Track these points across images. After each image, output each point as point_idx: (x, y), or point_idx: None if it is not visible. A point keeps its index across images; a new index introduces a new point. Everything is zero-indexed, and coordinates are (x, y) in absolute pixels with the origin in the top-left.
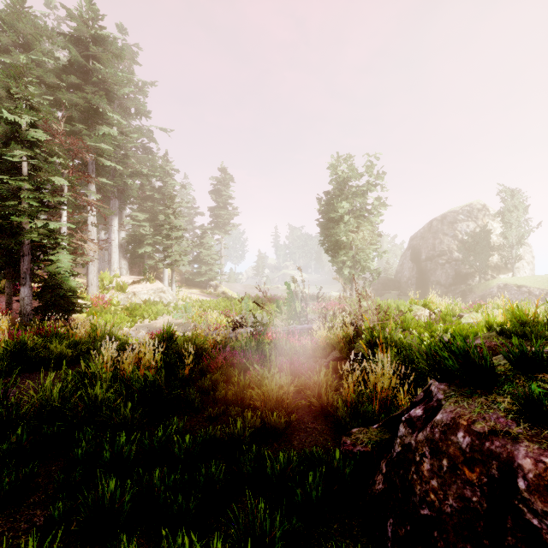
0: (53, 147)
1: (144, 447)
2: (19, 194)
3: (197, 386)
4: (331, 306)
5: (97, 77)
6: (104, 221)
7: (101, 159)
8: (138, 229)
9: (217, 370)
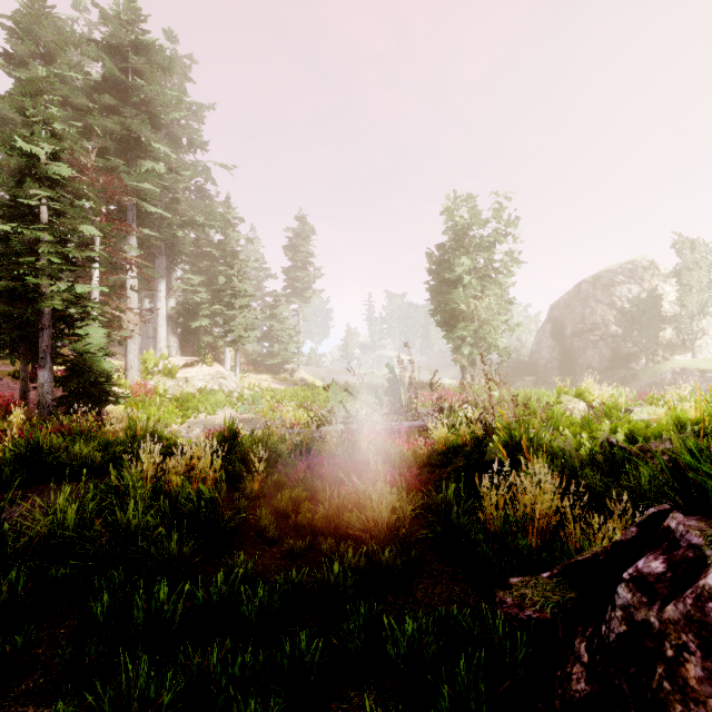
0: (81, 186)
1: (196, 602)
2: (37, 249)
3: (271, 505)
4: (446, 396)
5: (138, 97)
6: (149, 286)
7: (144, 204)
8: (191, 296)
9: (299, 483)
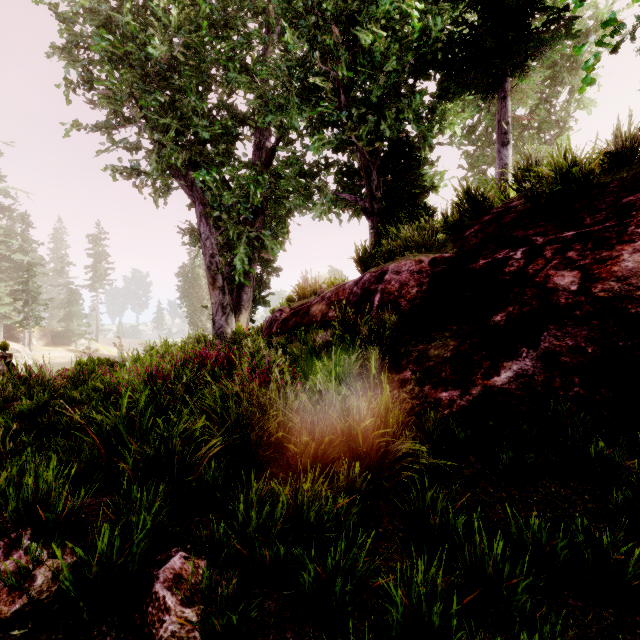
0: None
1: None
2: None
3: None
4: None
5: None
6: None
7: None
8: None
9: None
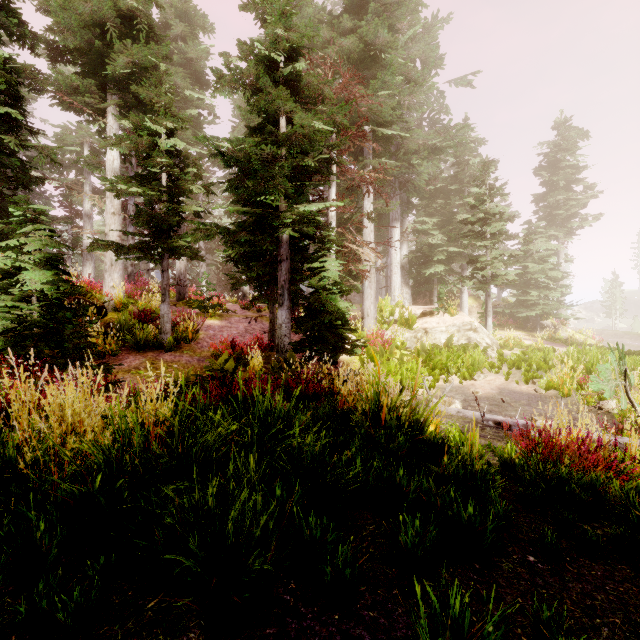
0: (314, 79)
1: None
2: None
3: None
4: None
5: (374, 9)
6: (381, 240)
7: (379, 129)
8: (425, 239)
9: None
